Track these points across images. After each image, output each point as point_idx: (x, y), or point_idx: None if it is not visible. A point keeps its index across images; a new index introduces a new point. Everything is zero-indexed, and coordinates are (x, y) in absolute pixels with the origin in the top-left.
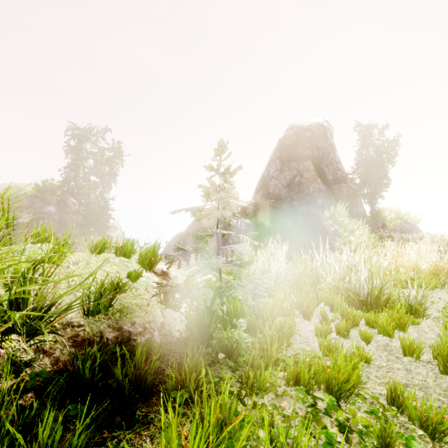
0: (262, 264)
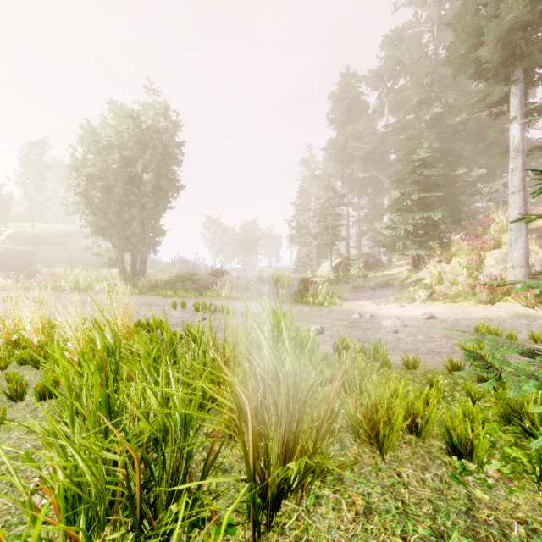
0: (257, 404)
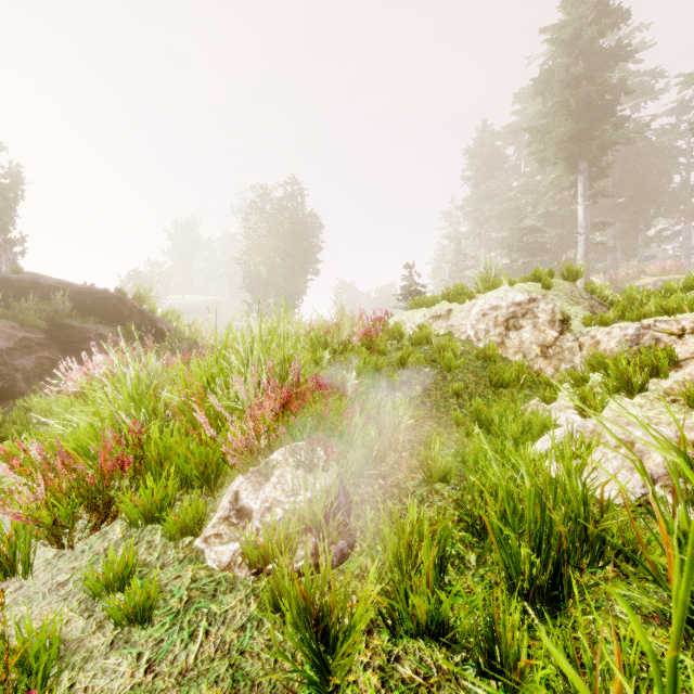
0: None
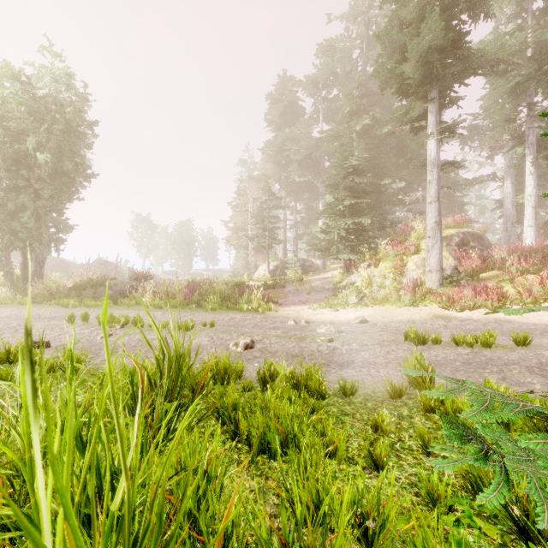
0: None
